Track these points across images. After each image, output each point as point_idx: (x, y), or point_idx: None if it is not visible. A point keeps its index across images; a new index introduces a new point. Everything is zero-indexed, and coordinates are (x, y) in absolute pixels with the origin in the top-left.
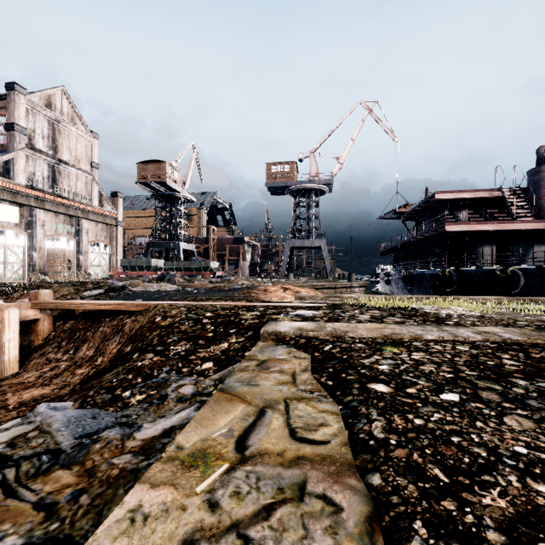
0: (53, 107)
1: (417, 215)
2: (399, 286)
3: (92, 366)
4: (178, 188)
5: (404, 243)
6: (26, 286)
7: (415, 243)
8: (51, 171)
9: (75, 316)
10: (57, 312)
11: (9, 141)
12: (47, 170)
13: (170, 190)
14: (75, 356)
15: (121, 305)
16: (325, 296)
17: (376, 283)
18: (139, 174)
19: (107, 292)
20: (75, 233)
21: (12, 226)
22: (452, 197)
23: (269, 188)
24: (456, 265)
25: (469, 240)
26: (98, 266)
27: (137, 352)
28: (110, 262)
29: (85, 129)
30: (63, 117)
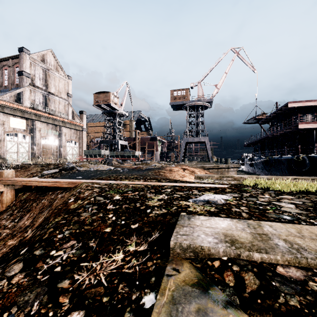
0: (45, 61)
1: (272, 119)
2: (260, 167)
3: (21, 238)
4: (117, 108)
5: (262, 138)
6: (15, 166)
7: (271, 138)
8: (44, 99)
9: (31, 189)
10: (18, 186)
11: (20, 82)
12: (42, 98)
13: (113, 109)
14: (17, 224)
15: (57, 182)
16: (219, 176)
17: (242, 165)
18: (95, 100)
19: (61, 171)
20: (58, 135)
21: (22, 131)
22: (301, 105)
23: (172, 106)
24: (308, 152)
25: (315, 135)
26: (71, 155)
27: (27, 247)
28: (78, 152)
29: (64, 74)
30: (51, 67)
